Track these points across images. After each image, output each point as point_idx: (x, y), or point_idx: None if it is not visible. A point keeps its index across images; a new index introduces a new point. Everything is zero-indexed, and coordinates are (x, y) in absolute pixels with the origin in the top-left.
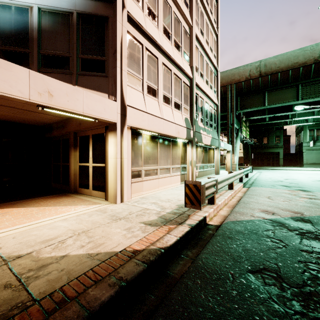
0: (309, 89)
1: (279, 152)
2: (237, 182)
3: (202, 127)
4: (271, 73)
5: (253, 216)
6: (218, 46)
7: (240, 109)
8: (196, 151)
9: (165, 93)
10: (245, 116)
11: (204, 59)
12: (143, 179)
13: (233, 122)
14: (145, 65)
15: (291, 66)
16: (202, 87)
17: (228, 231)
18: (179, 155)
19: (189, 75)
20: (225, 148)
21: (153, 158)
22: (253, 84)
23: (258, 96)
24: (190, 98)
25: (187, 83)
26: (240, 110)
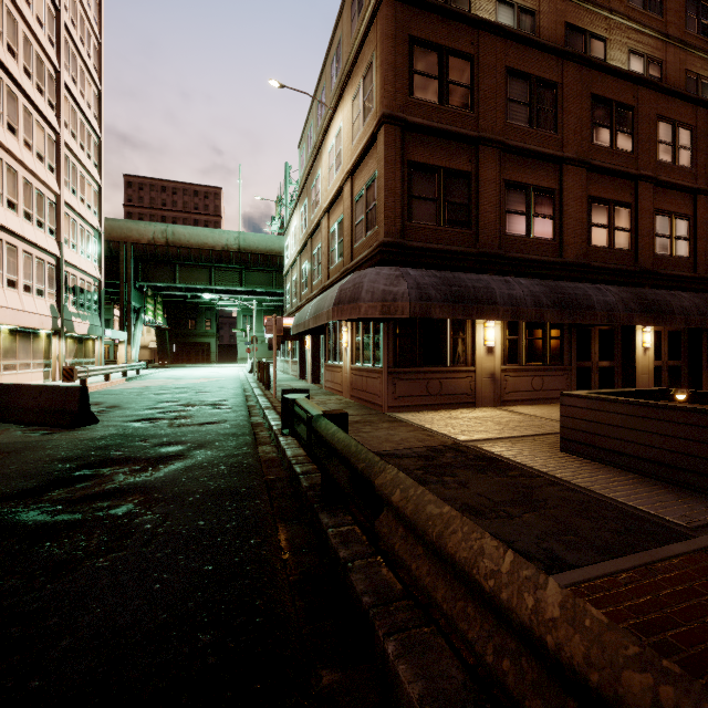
0: (222, 275)
1: (211, 343)
2: (121, 378)
3: (75, 312)
4: (181, 246)
5: (115, 389)
6: (101, 199)
7: (142, 280)
8: (65, 343)
9: (26, 281)
10: (153, 289)
11: (78, 224)
12: (2, 374)
13: (131, 299)
14: (6, 259)
15: (201, 246)
16: (75, 262)
17: (93, 392)
18: (42, 348)
19: (56, 254)
20: (114, 338)
21: (12, 352)
22: (159, 252)
23: (167, 268)
24: (58, 279)
25: (53, 262)
26: (143, 281)
